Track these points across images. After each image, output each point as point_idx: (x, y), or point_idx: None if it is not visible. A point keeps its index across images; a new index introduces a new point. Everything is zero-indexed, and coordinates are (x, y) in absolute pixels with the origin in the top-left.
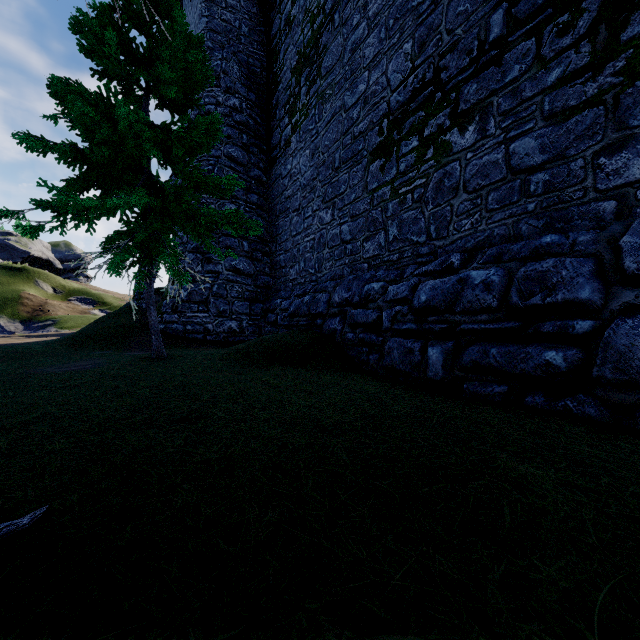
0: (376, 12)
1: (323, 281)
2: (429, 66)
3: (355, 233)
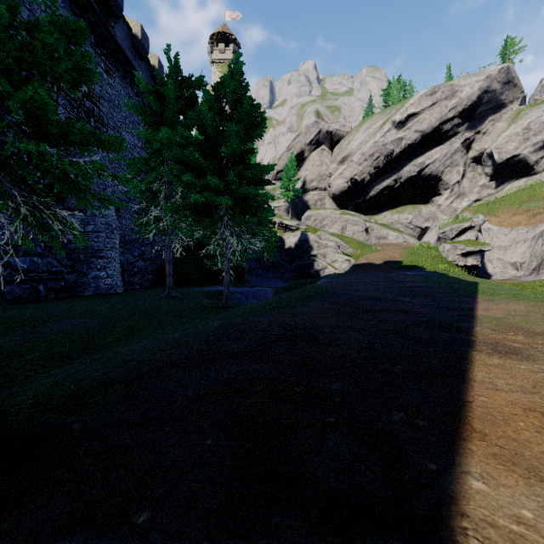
0: None
1: None
2: None
3: None
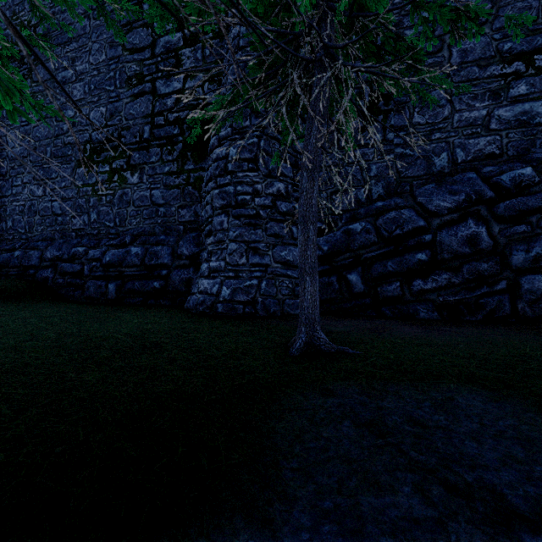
0: (82, 71)
1: (34, 240)
2: (116, 130)
3: (65, 210)
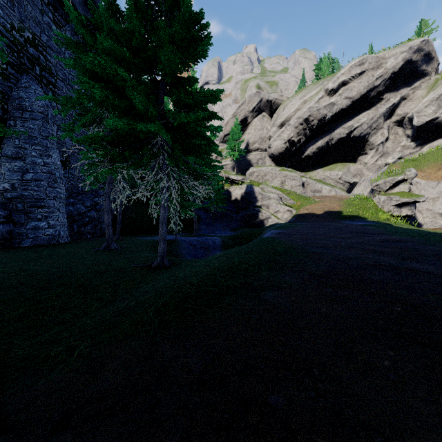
0: None
1: None
2: None
3: None
